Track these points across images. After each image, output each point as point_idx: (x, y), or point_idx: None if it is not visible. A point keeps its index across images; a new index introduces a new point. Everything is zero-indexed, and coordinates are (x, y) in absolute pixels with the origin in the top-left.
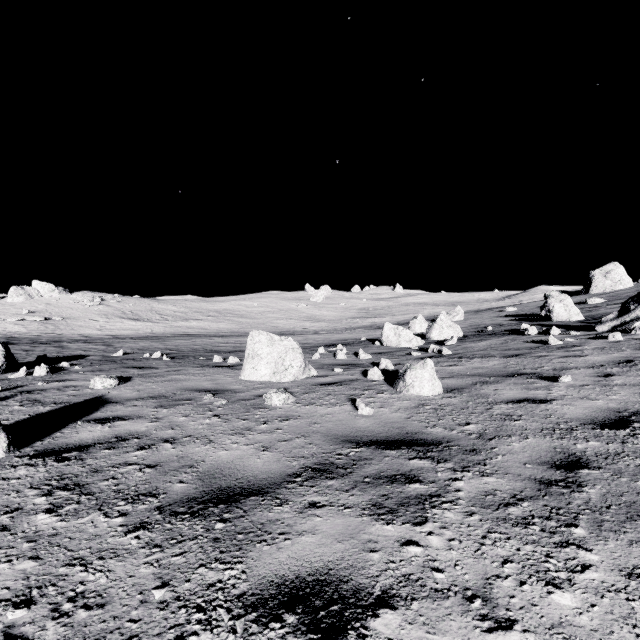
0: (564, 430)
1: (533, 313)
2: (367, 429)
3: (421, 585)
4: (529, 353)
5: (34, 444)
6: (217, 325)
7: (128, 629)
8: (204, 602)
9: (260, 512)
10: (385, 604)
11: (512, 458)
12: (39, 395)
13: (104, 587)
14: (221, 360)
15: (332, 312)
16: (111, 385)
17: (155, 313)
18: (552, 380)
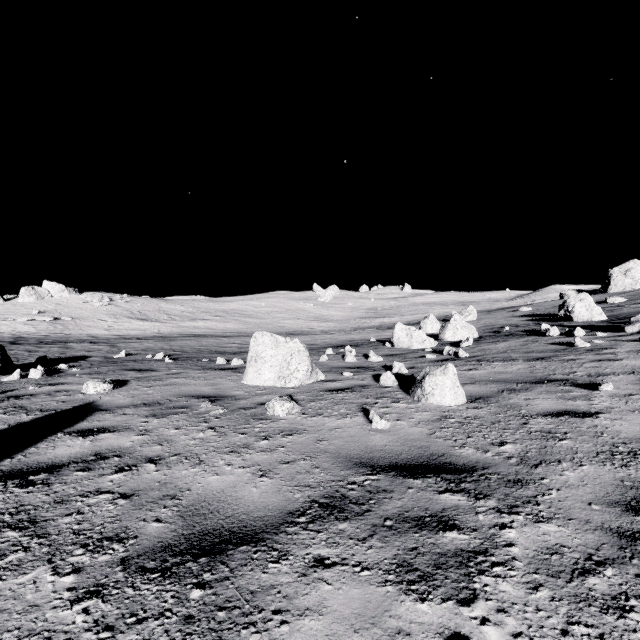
0: (626, 454)
1: (550, 313)
2: (384, 448)
3: None
4: (555, 356)
5: (1, 462)
6: (224, 325)
7: None
8: None
9: (251, 572)
10: None
11: (571, 494)
12: (27, 401)
13: None
14: (224, 362)
15: (340, 312)
16: (105, 390)
17: (163, 313)
18: (590, 388)
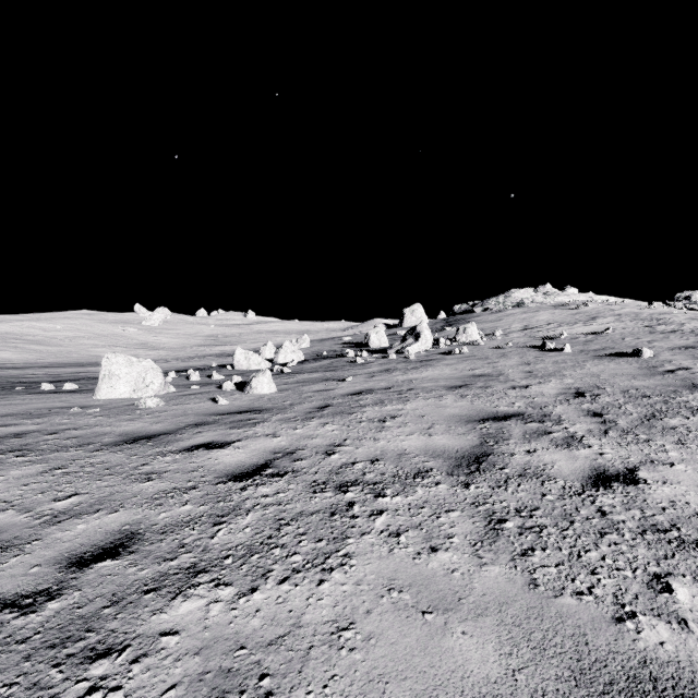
0: (332, 398)
1: (361, 342)
2: (226, 409)
3: (251, 436)
4: (342, 368)
5: None
6: None
7: (129, 462)
8: (160, 454)
9: (171, 437)
10: (238, 441)
11: (302, 408)
12: None
13: (102, 461)
14: (53, 388)
15: (173, 339)
16: None
17: None
18: (344, 381)
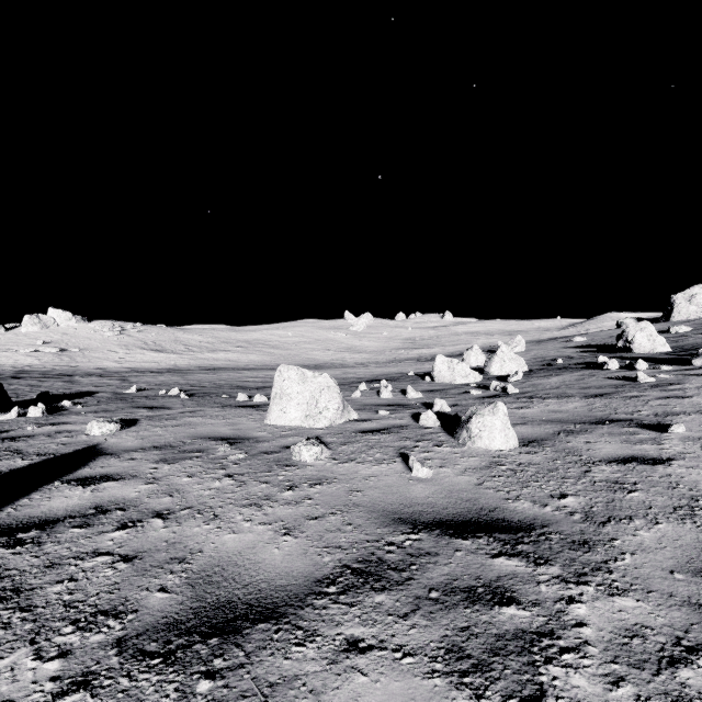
0: None
1: (607, 343)
2: (426, 501)
3: None
4: (616, 392)
5: None
6: (247, 357)
7: None
8: None
9: (270, 657)
10: None
11: (648, 560)
12: (23, 443)
13: None
14: (246, 398)
15: (374, 342)
16: (111, 430)
17: (180, 344)
18: (658, 429)
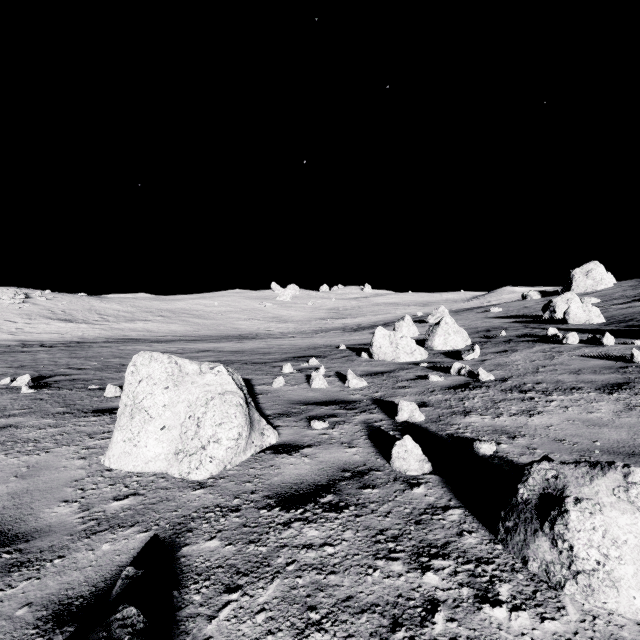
0: None
1: (527, 314)
2: None
3: None
4: (634, 382)
5: None
6: (168, 327)
7: None
8: None
9: None
10: None
11: None
12: None
13: None
14: (118, 393)
15: (300, 312)
16: None
17: (94, 313)
18: None
